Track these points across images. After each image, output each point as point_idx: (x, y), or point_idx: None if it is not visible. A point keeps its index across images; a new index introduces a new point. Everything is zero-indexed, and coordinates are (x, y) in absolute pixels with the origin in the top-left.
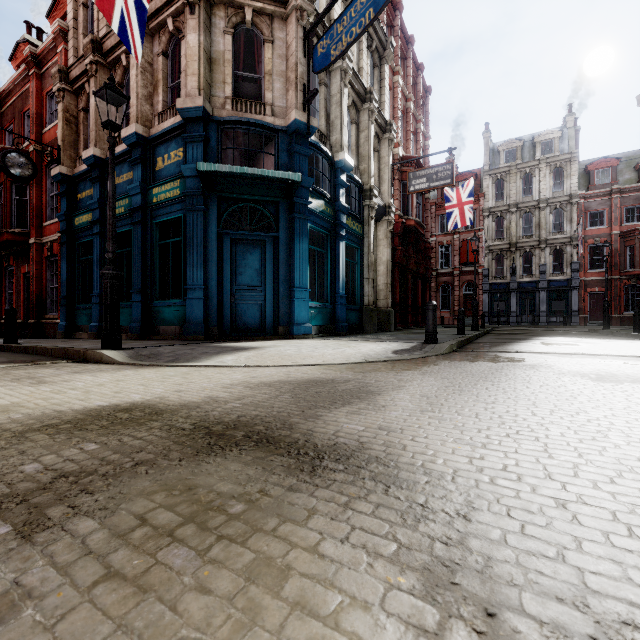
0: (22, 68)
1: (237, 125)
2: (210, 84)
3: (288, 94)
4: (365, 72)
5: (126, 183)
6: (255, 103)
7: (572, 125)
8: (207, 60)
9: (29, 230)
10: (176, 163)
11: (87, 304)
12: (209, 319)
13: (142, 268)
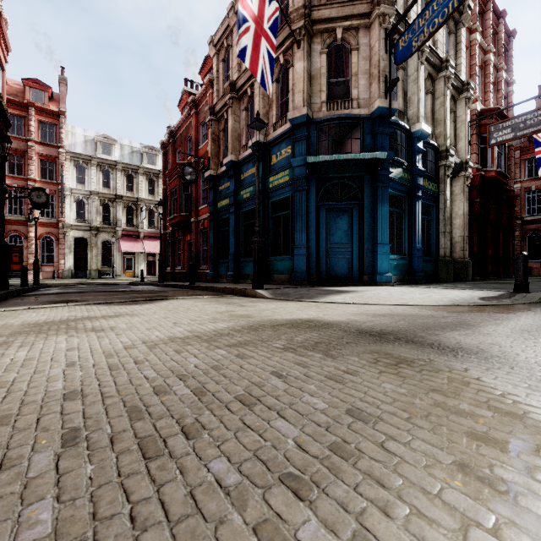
0: (187, 111)
1: (330, 121)
2: (310, 95)
3: (371, 87)
4: (440, 43)
5: (250, 176)
6: (344, 101)
7: None
8: (308, 78)
9: (191, 213)
10: (286, 158)
11: (225, 260)
12: (310, 270)
13: (262, 234)
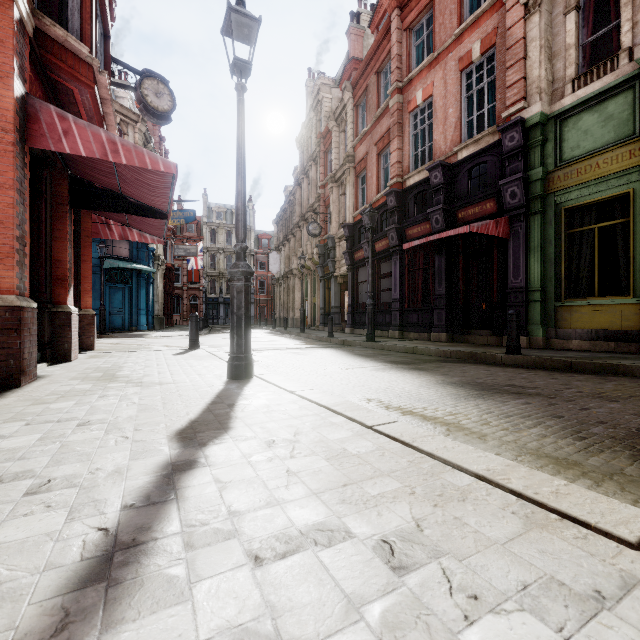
0: None
1: None
2: None
3: None
4: None
5: None
6: None
7: (252, 208)
8: None
9: None
10: None
11: None
12: None
13: None
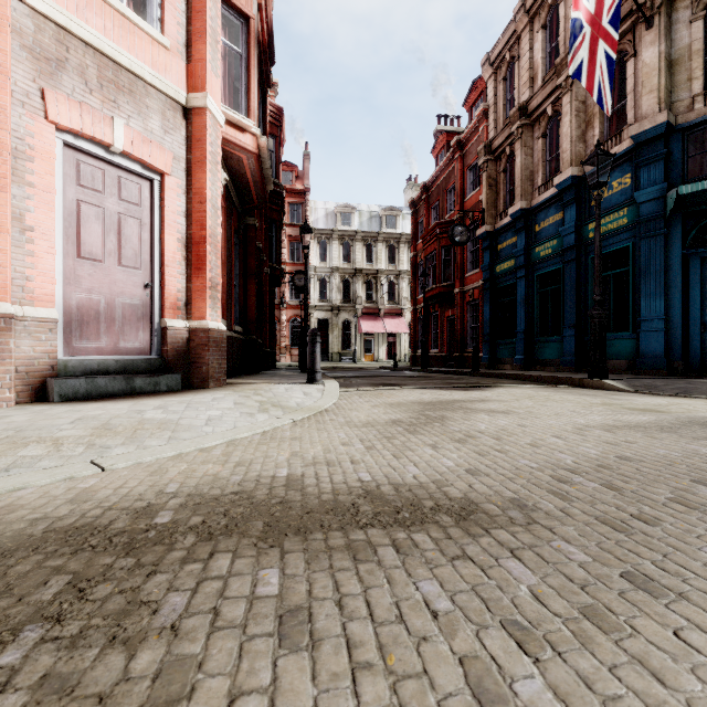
0: (447, 156)
1: None
2: (669, 91)
3: None
4: None
5: (552, 225)
6: None
7: None
8: (667, 67)
9: (453, 282)
10: (620, 192)
11: (507, 340)
12: (670, 353)
13: (575, 304)
